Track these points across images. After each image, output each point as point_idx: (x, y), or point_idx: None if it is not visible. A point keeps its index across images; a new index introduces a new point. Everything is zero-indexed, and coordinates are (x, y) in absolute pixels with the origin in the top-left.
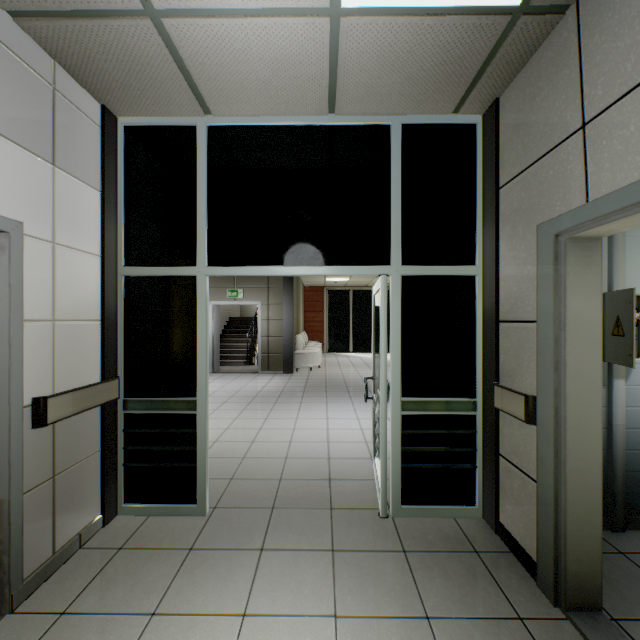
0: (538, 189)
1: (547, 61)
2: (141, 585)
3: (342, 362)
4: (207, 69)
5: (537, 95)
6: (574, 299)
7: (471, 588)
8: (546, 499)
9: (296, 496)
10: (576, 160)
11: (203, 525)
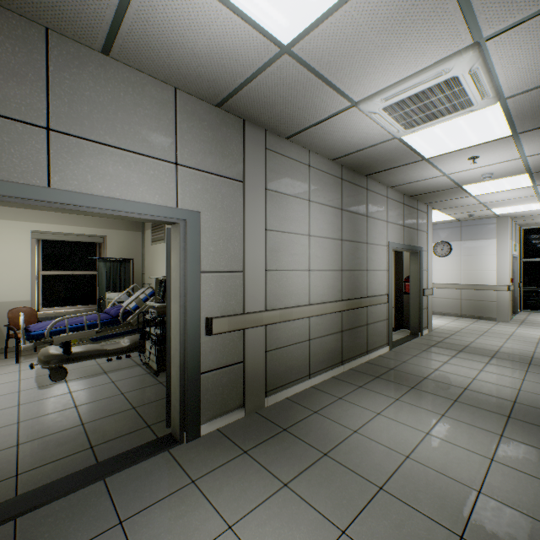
0: None
1: None
2: None
3: None
4: None
5: None
6: None
7: None
8: None
9: None
10: None
11: None
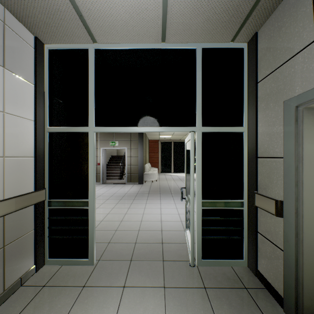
0: (283, 81)
1: (289, 5)
2: (53, 310)
3: (168, 178)
4: (92, 13)
5: (283, 26)
6: (308, 144)
7: (245, 312)
8: (289, 261)
9: (144, 253)
10: (310, 61)
11: (92, 271)
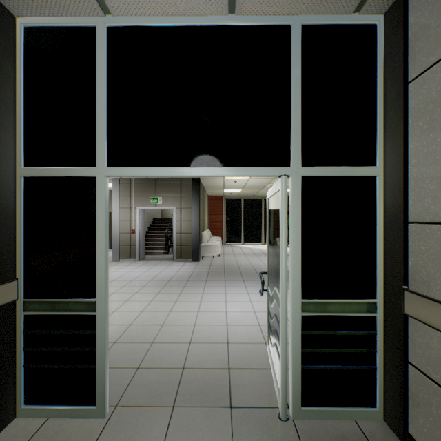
0: None
1: None
2: None
3: (236, 251)
4: None
5: None
6: None
7: None
8: None
9: (197, 390)
10: None
11: (100, 432)
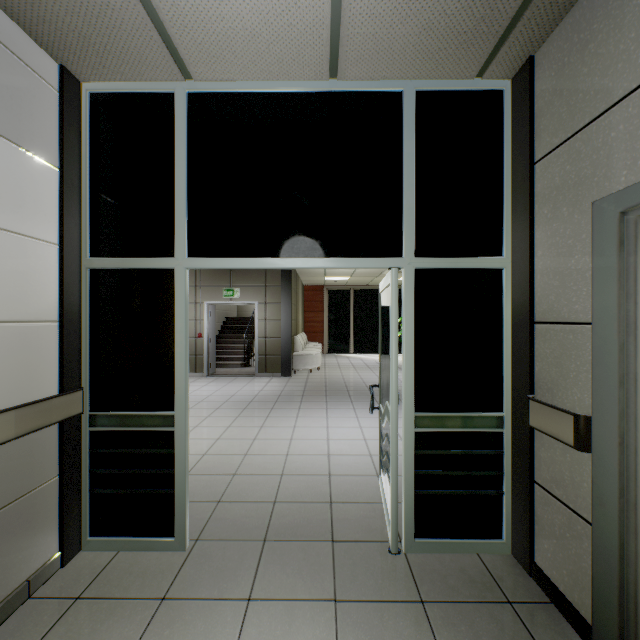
0: (592, 158)
1: None
2: None
3: (342, 364)
4: (181, 13)
5: (590, 41)
6: None
7: None
8: (606, 548)
9: (292, 524)
10: None
11: (181, 564)
